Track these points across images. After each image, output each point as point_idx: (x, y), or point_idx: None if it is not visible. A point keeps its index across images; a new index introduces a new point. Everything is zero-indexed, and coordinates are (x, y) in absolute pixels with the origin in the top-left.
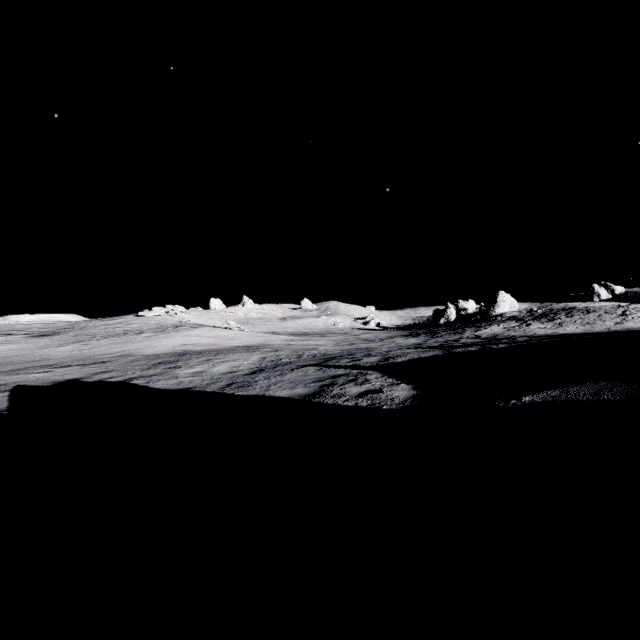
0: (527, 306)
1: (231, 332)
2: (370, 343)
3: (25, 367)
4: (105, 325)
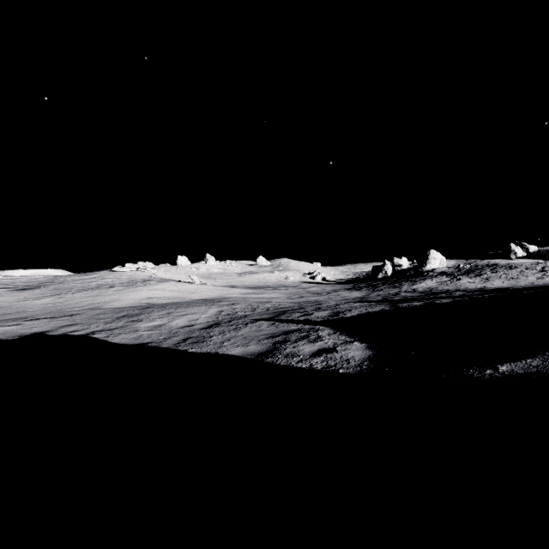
0: (454, 263)
1: (193, 286)
2: (318, 296)
3: None
4: (82, 279)
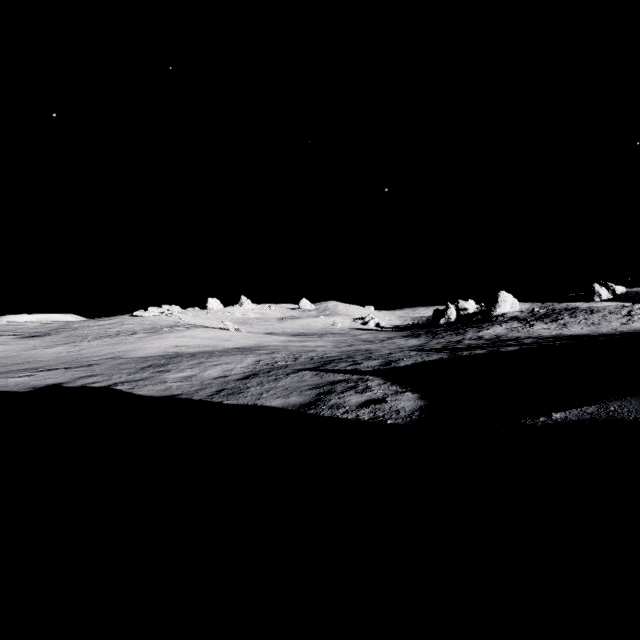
0: (528, 306)
1: (227, 333)
2: (370, 344)
3: (7, 370)
4: (98, 325)
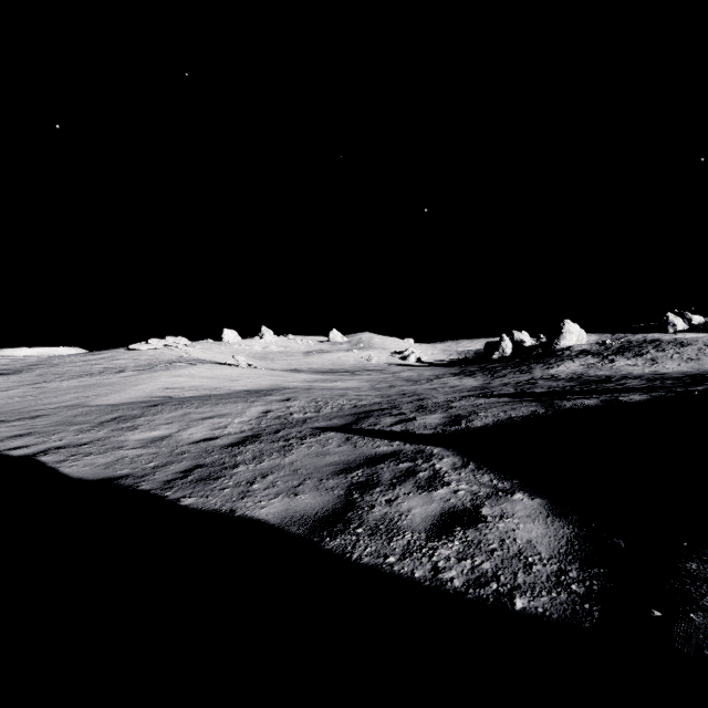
0: (596, 338)
1: (237, 370)
2: (415, 385)
3: None
4: (84, 361)
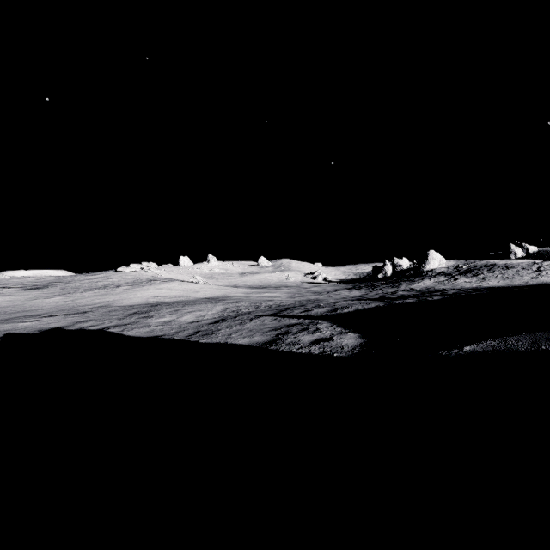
0: (454, 263)
1: (197, 285)
2: (319, 295)
3: (16, 316)
4: (88, 279)
